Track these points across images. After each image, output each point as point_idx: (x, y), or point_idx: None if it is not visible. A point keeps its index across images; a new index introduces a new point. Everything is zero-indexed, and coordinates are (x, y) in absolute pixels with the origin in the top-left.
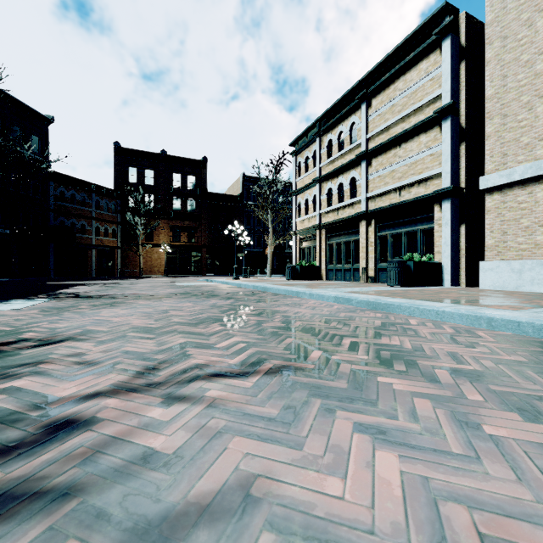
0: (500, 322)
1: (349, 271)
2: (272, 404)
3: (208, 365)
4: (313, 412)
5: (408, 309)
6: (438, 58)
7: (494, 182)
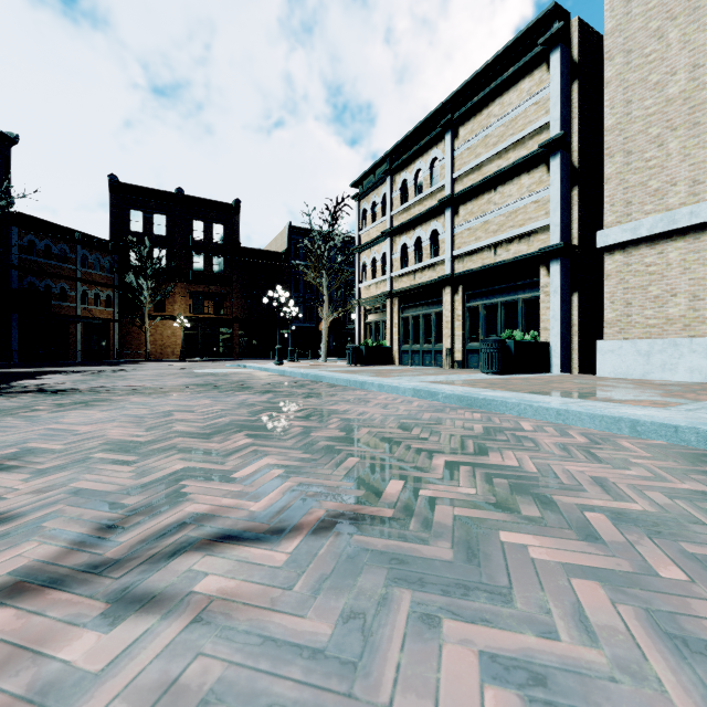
0: (648, 427)
1: (429, 354)
2: (321, 607)
3: (213, 515)
4: (399, 627)
5: (517, 406)
6: (544, 76)
7: (615, 239)
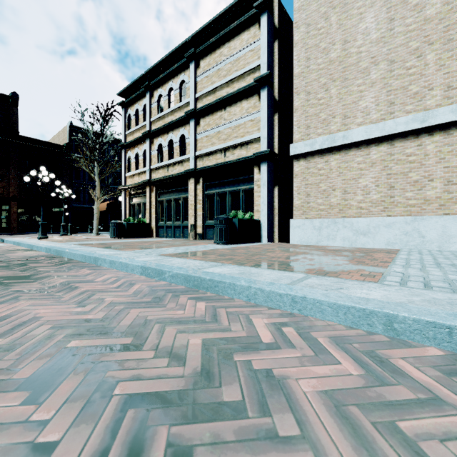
0: (410, 325)
1: (179, 228)
2: None
3: None
4: None
5: (246, 290)
6: (257, 32)
7: (301, 150)
